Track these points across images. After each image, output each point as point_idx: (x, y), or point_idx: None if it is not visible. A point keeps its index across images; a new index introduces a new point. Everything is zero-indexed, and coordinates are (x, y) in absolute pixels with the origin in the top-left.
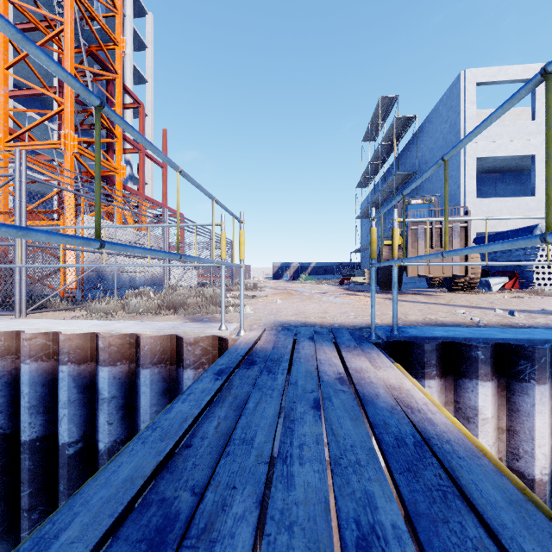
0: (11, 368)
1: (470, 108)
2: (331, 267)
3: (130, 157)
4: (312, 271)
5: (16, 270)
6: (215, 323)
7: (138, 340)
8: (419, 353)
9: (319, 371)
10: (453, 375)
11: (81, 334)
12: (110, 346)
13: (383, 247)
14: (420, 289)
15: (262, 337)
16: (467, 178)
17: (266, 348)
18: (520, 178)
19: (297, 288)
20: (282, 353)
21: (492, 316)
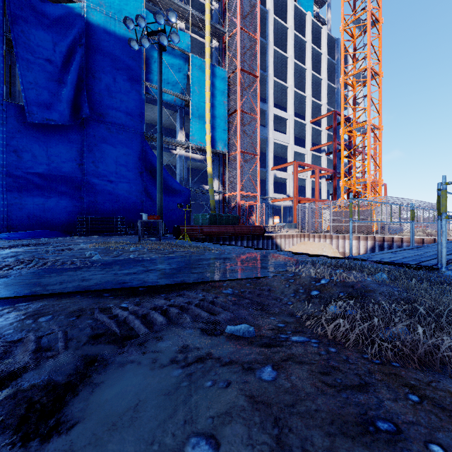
0: (398, 244)
1: None
2: None
3: None
4: None
5: (386, 225)
6: None
7: (435, 239)
8: None
9: None
10: None
11: (418, 238)
12: (427, 240)
13: None
14: None
15: None
16: None
17: None
18: None
19: None
20: None
21: None
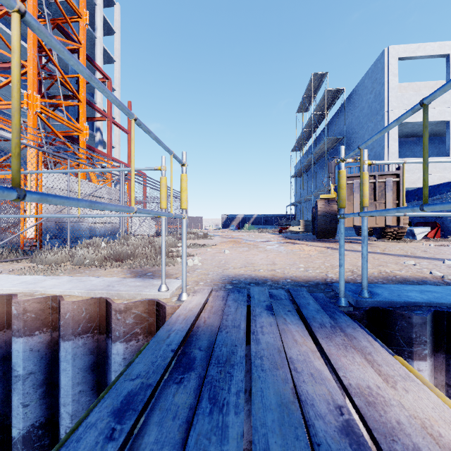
0: None
1: (393, 79)
2: (270, 218)
3: (100, 125)
4: (254, 221)
5: None
6: (157, 279)
7: (59, 305)
8: (405, 326)
9: (300, 399)
10: (444, 352)
11: None
12: (26, 312)
13: (319, 200)
14: (350, 237)
15: (208, 303)
16: (391, 140)
17: (211, 327)
18: (433, 142)
19: (243, 237)
20: (233, 341)
21: (446, 268)
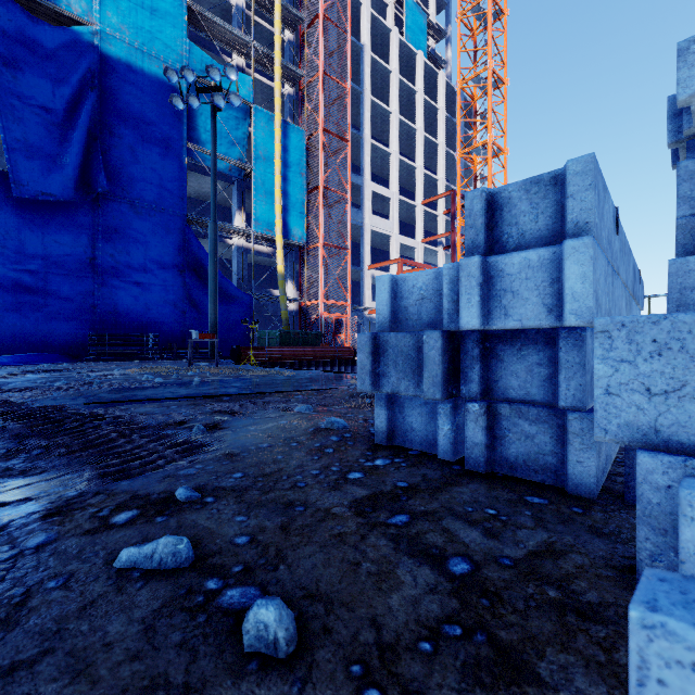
0: None
1: None
2: None
3: None
4: None
5: None
6: None
7: None
8: None
9: None
10: None
11: None
12: None
13: None
14: None
15: None
16: None
17: None
18: None
19: None
20: None
21: None
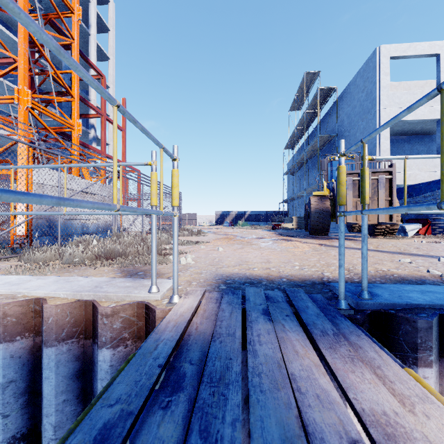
0: None
1: (384, 78)
2: (263, 215)
3: (94, 122)
4: (248, 218)
5: None
6: (148, 279)
7: (42, 308)
8: (409, 330)
9: (307, 431)
10: None
11: None
12: (6, 316)
13: (312, 197)
14: None
15: (200, 306)
16: (382, 138)
17: (203, 334)
18: (423, 140)
19: (237, 233)
20: (228, 353)
21: (442, 266)
